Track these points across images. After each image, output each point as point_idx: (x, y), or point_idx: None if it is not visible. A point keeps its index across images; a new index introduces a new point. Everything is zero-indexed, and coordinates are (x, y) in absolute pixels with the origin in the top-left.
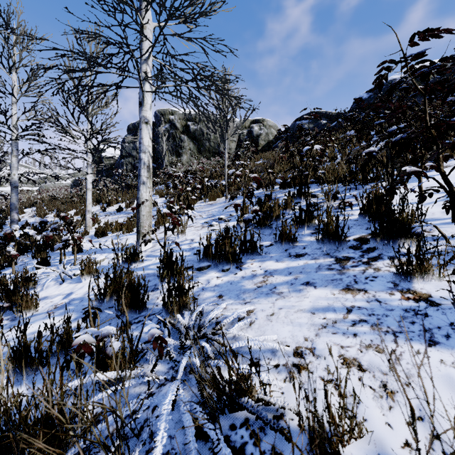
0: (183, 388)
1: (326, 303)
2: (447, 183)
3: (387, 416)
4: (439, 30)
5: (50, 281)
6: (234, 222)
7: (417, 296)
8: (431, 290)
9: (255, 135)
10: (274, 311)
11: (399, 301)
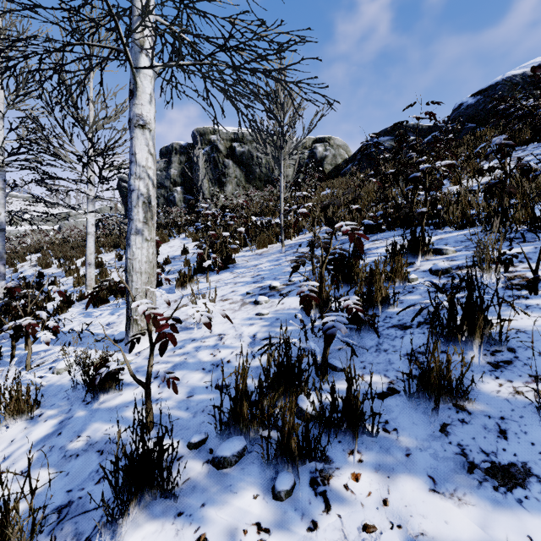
0: None
1: None
2: None
3: None
4: None
5: None
6: (297, 300)
7: None
8: None
9: (319, 158)
10: None
11: None
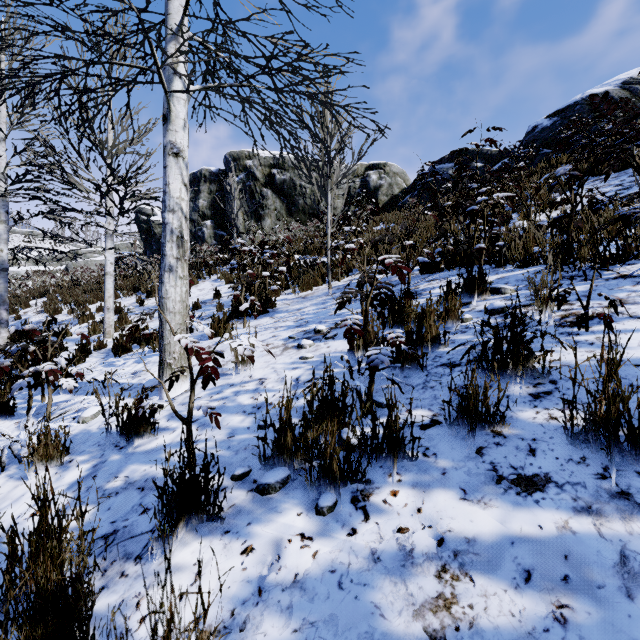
0: None
1: None
2: None
3: None
4: None
5: None
6: (344, 343)
7: None
8: None
9: (372, 187)
10: None
11: None
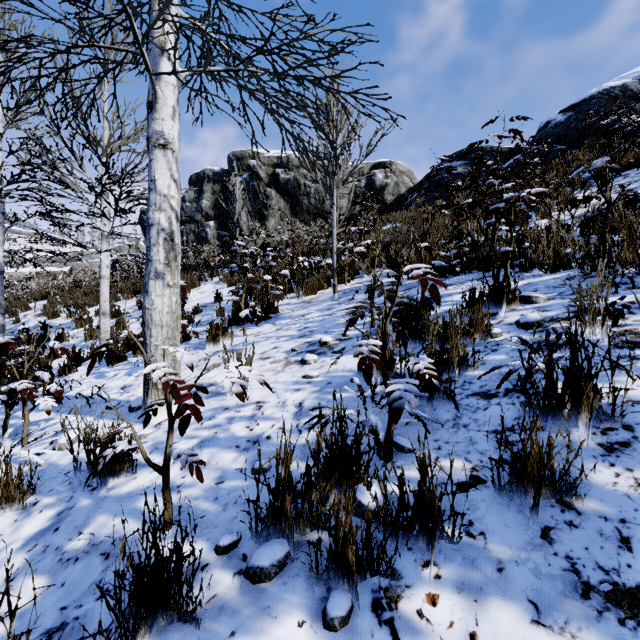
0: None
1: None
2: None
3: None
4: None
5: None
6: (353, 359)
7: None
8: None
9: (378, 186)
10: None
11: None
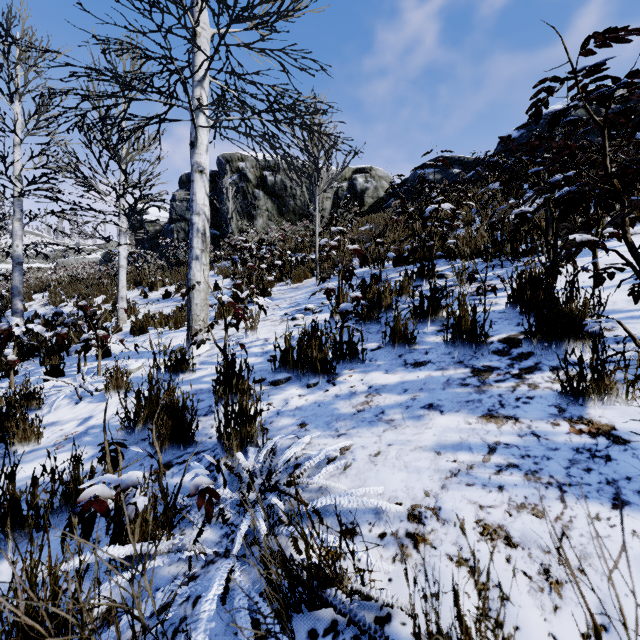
0: (241, 568)
1: (458, 437)
2: (637, 258)
3: (551, 622)
4: (626, 29)
5: (63, 398)
6: (328, 314)
7: (594, 429)
8: (615, 419)
9: (359, 190)
10: (380, 448)
11: (566, 435)
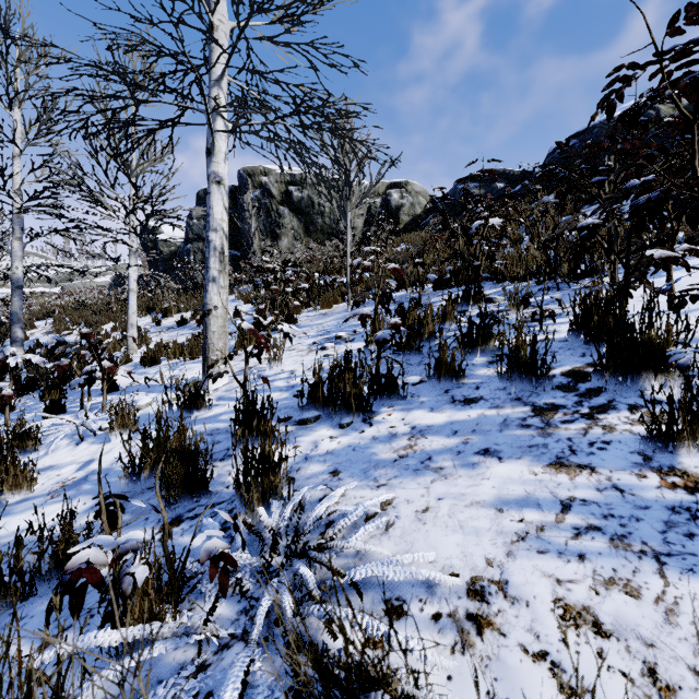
0: (263, 656)
1: (522, 490)
2: None
3: None
4: None
5: (62, 438)
6: (361, 344)
7: (691, 482)
8: None
9: (394, 206)
10: (428, 502)
11: (657, 490)
